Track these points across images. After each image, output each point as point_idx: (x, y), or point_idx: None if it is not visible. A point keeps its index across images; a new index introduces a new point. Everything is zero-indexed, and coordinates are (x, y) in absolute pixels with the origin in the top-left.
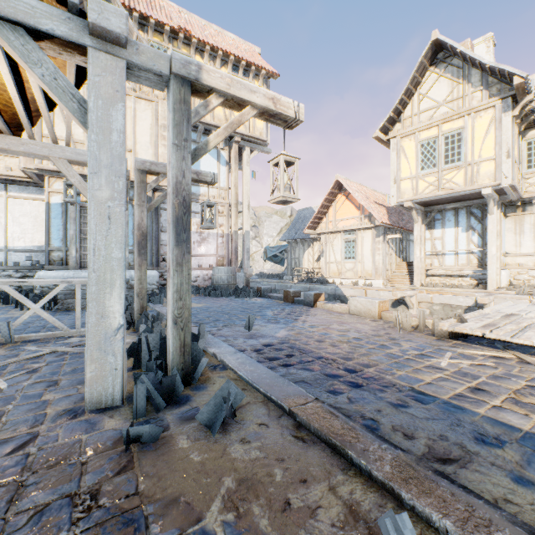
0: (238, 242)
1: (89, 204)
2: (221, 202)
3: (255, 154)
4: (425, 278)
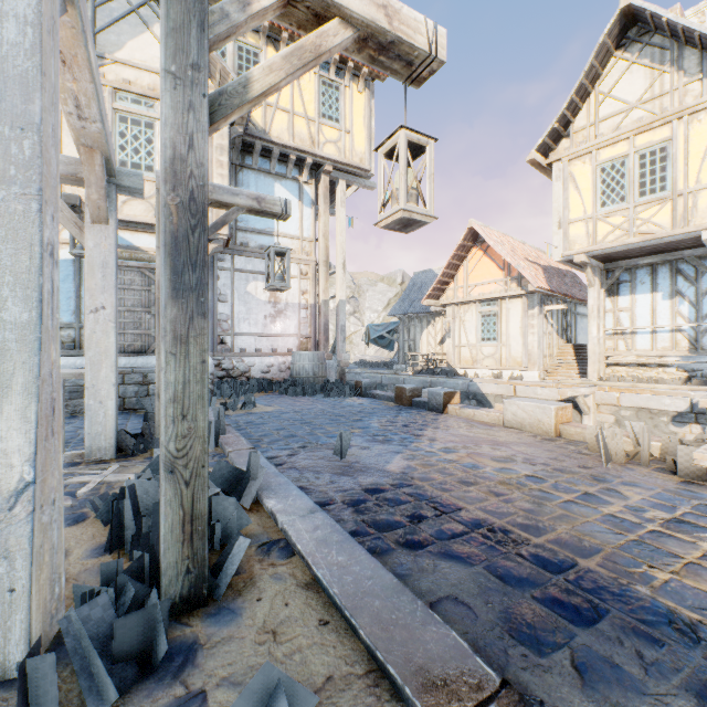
0: (331, 318)
1: None
2: (305, 259)
3: (353, 190)
4: (604, 369)
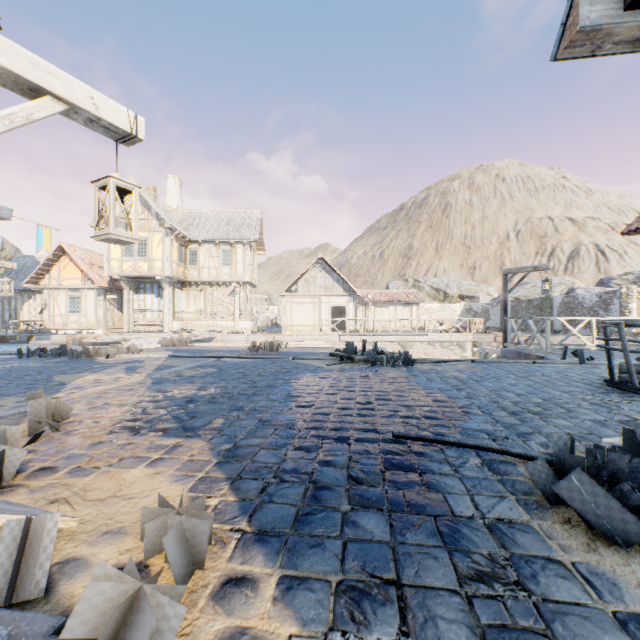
0: None
1: None
2: None
3: None
4: (133, 327)
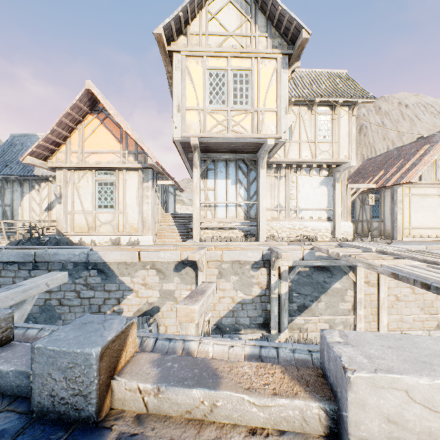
0: None
1: None
2: None
3: None
4: (200, 232)
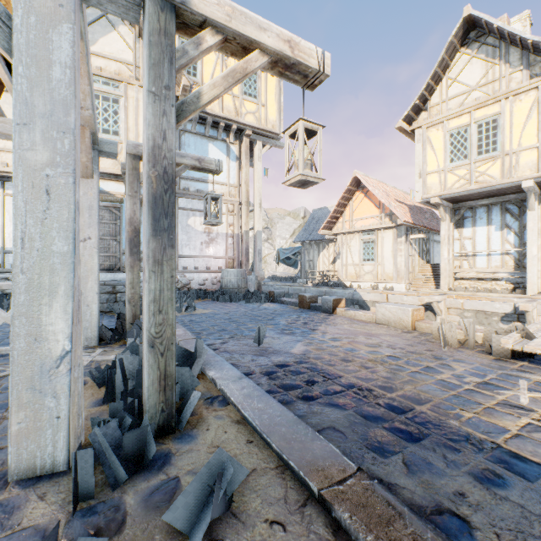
0: (250, 244)
1: (15, 170)
2: (231, 200)
3: (267, 148)
4: (453, 282)
